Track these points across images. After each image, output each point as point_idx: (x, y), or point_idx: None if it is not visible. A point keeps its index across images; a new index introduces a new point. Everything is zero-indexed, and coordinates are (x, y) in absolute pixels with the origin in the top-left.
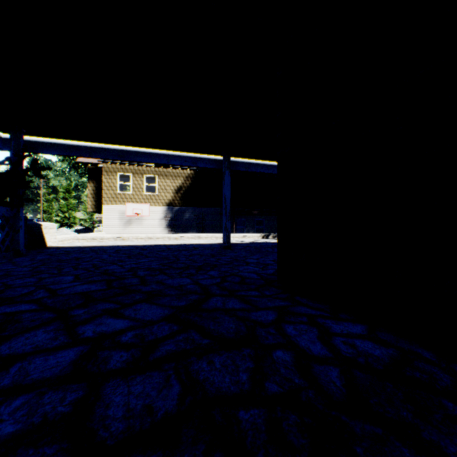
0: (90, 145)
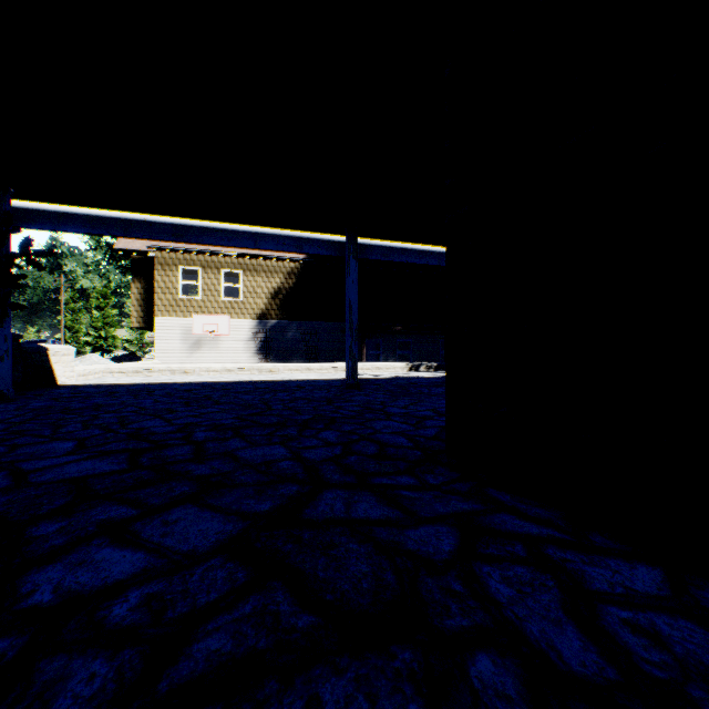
0: (125, 216)
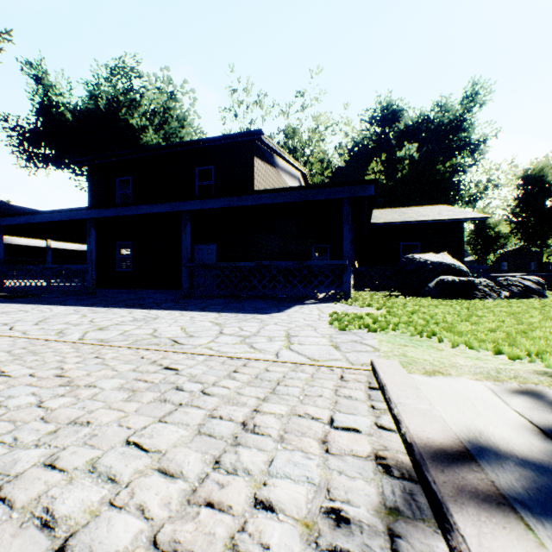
0: None
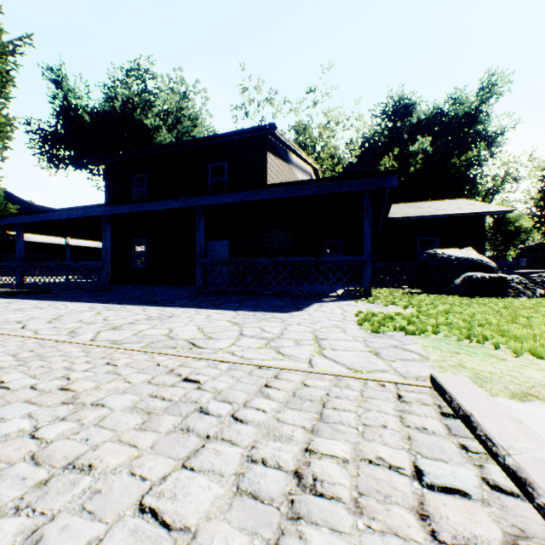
0: None
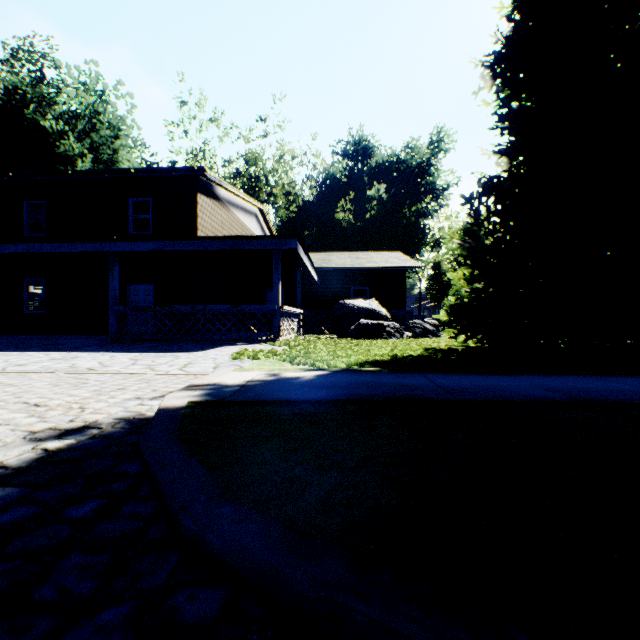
0: None
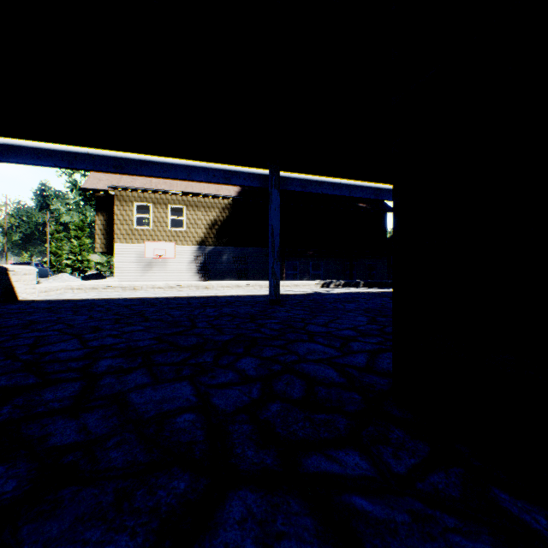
0: (70, 149)
